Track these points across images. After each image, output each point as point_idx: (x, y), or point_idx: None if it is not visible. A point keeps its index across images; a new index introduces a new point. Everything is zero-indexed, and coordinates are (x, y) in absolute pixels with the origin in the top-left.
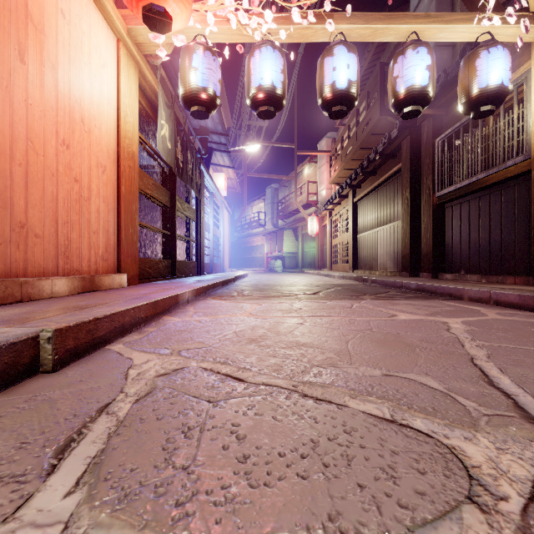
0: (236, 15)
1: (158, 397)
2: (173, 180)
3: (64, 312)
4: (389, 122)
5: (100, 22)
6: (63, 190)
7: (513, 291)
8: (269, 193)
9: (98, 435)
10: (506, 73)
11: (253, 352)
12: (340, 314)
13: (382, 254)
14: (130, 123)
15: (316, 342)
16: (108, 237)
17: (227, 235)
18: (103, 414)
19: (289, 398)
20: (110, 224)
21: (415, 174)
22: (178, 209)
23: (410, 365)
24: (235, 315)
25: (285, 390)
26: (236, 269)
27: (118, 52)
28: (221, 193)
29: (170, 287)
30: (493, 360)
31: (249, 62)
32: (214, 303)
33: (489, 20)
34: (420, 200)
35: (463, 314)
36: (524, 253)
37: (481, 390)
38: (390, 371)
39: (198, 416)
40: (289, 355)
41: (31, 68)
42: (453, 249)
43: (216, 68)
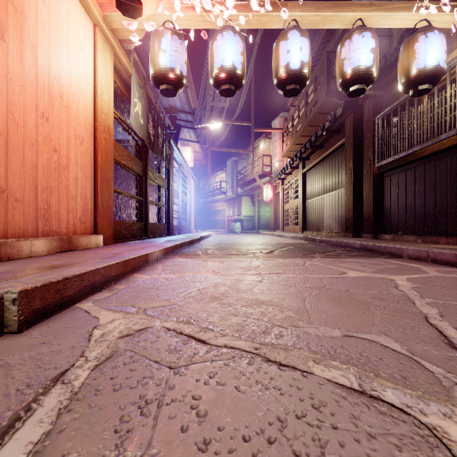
0: (200, 3)
1: (119, 362)
2: (145, 152)
3: (36, 272)
4: (334, 102)
5: (78, 8)
6: (43, 159)
7: (449, 250)
8: (230, 165)
9: (47, 412)
10: (441, 55)
11: (215, 310)
12: (295, 271)
13: (328, 218)
14: (106, 100)
15: (275, 300)
16: (85, 202)
17: (193, 201)
18: (57, 383)
19: (251, 363)
20: (87, 190)
21: (358, 148)
22: (150, 178)
23: (367, 324)
24: (199, 273)
25: (248, 353)
26: (201, 230)
27: (94, 36)
28: (188, 164)
29: (141, 247)
30: (447, 318)
31: (212, 45)
32: (180, 261)
33: (427, 8)
34: (362, 170)
35: (406, 272)
36: (456, 216)
37: (444, 354)
38: (349, 331)
39: (158, 386)
40: (250, 313)
41: (11, 46)
42: (391, 213)
43: (183, 50)
